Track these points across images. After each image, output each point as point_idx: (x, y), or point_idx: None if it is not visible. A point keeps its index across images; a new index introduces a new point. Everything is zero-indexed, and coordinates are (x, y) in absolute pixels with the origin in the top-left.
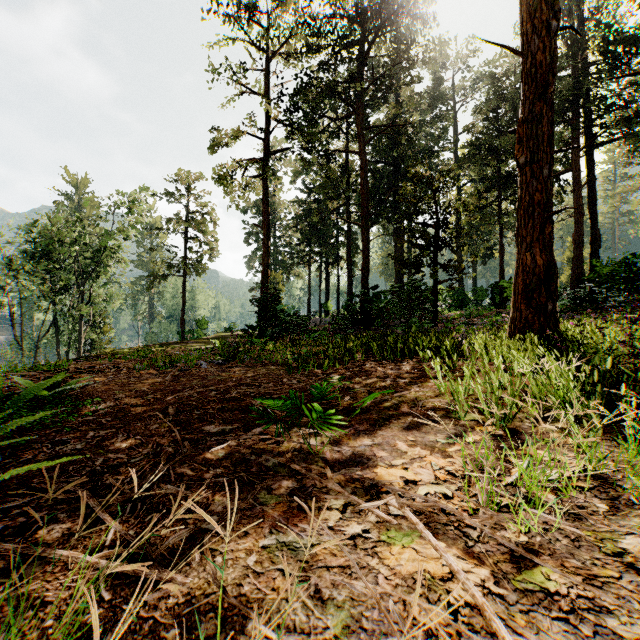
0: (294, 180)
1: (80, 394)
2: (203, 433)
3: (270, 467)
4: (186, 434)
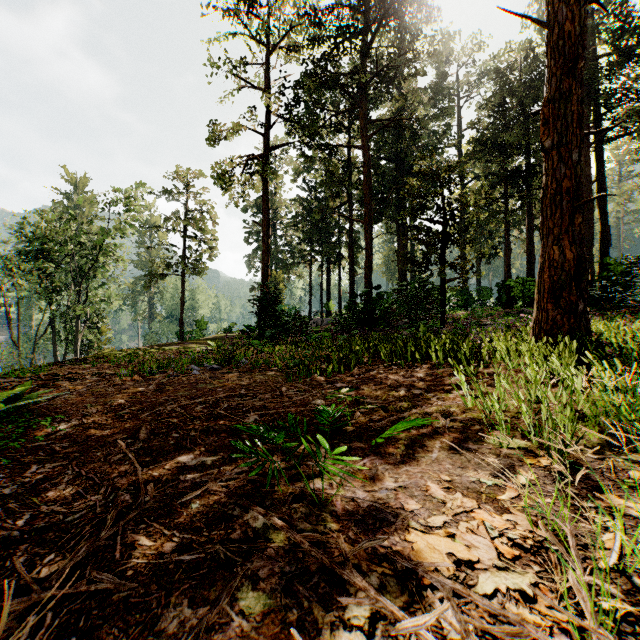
0: (295, 178)
1: (45, 408)
2: (177, 467)
3: (259, 531)
4: (155, 469)
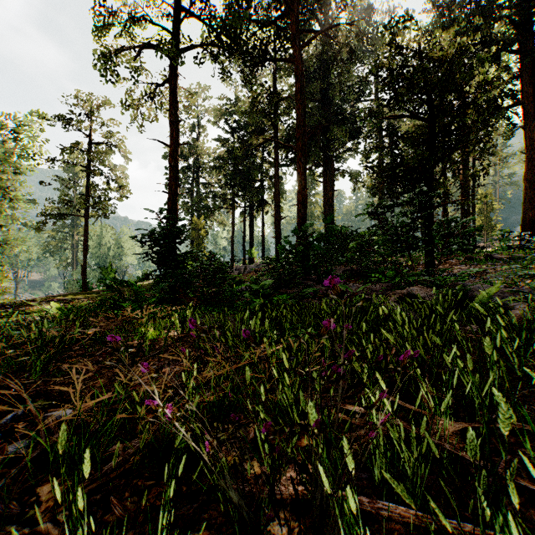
0: (217, 121)
1: None
2: None
3: None
4: None
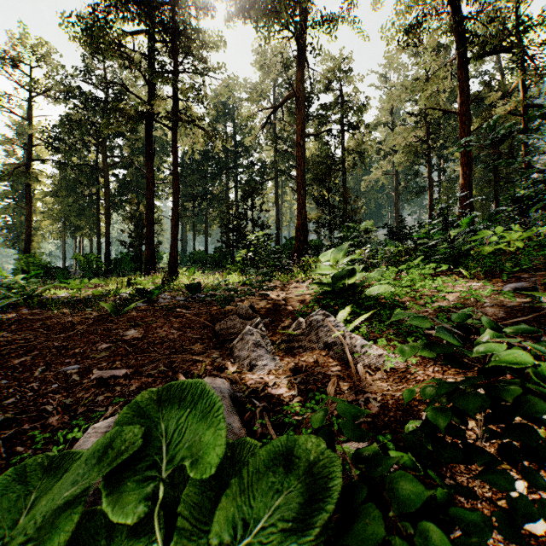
0: None
1: None
2: None
3: None
4: None
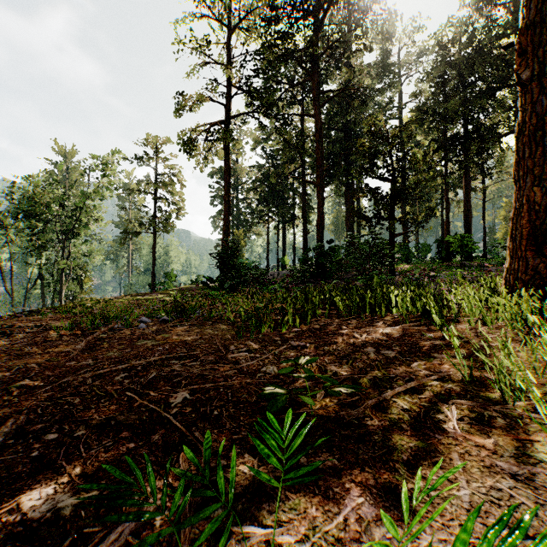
0: (254, 147)
1: None
2: (4, 527)
3: None
4: None
